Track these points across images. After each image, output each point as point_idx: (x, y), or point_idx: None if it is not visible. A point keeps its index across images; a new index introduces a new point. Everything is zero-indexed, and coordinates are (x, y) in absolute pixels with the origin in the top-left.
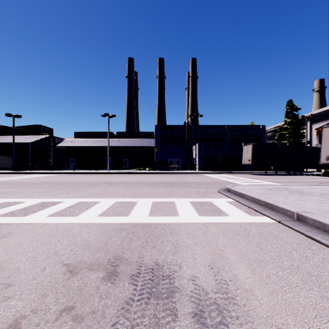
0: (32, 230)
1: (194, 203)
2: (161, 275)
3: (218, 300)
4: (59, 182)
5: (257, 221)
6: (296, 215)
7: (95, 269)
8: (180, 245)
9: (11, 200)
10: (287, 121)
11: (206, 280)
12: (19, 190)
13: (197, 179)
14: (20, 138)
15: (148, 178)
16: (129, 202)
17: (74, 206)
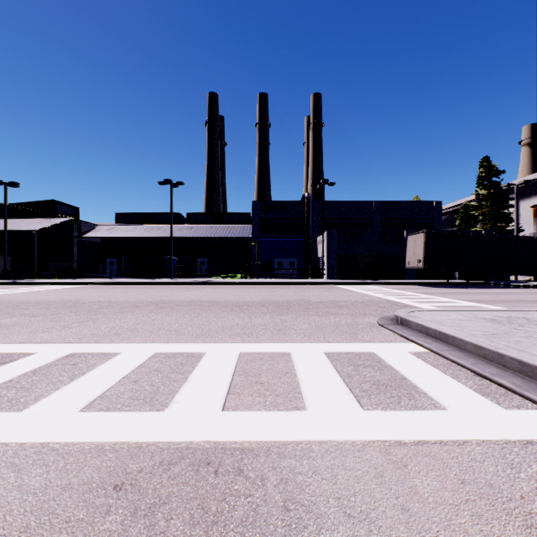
0: None
1: (337, 360)
2: None
3: None
4: (69, 301)
5: None
6: None
7: None
8: None
9: None
10: (480, 193)
11: None
12: None
13: (328, 296)
14: (20, 222)
15: (238, 293)
16: (184, 356)
17: (44, 370)
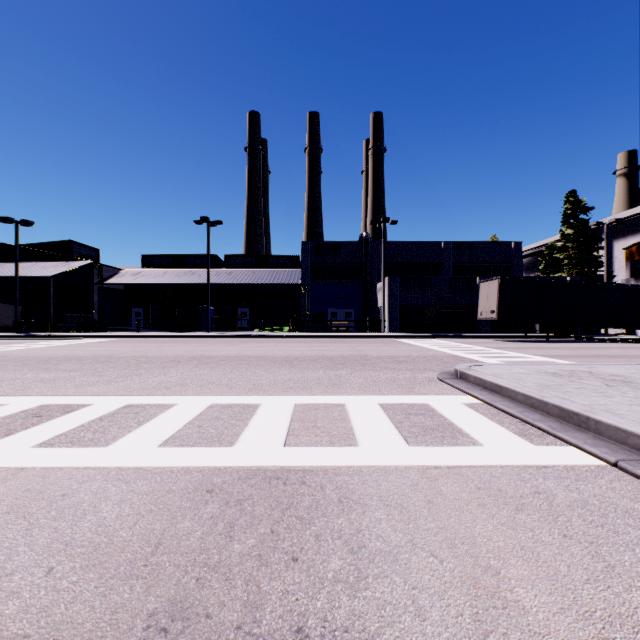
0: None
1: (391, 409)
2: None
3: None
4: (101, 356)
5: (556, 461)
6: None
7: None
8: (370, 550)
9: None
10: (565, 232)
11: None
12: (6, 375)
13: (388, 351)
14: (32, 266)
15: (287, 347)
16: (240, 407)
17: (110, 418)
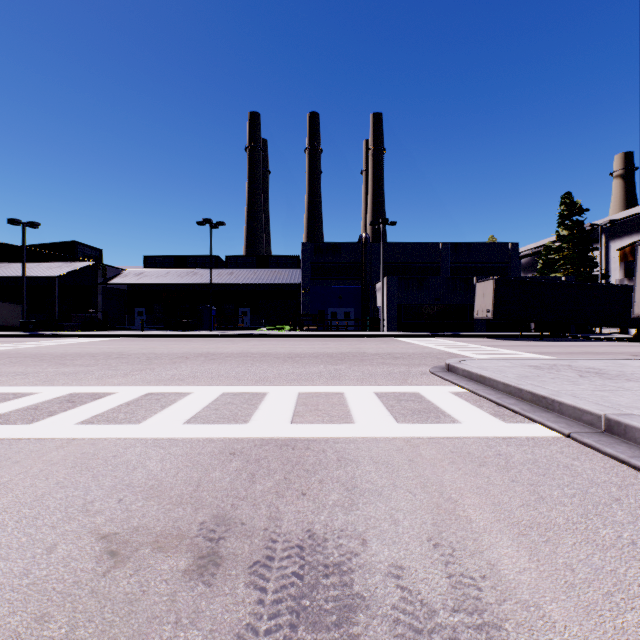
0: (40, 453)
1: (384, 396)
2: (321, 563)
3: (461, 633)
4: (112, 353)
5: (520, 434)
6: (604, 421)
7: (169, 547)
8: (361, 489)
9: (8, 390)
10: (561, 233)
11: (427, 576)
12: (29, 369)
13: (385, 348)
14: (37, 267)
15: (288, 345)
16: (250, 394)
17: (136, 403)
